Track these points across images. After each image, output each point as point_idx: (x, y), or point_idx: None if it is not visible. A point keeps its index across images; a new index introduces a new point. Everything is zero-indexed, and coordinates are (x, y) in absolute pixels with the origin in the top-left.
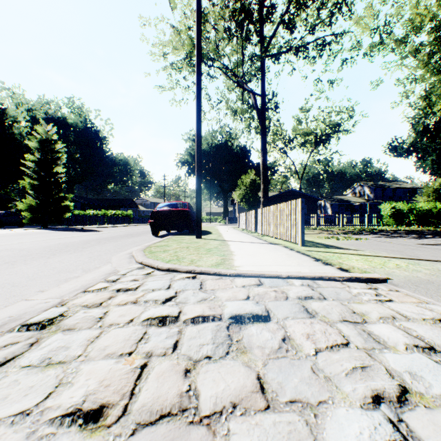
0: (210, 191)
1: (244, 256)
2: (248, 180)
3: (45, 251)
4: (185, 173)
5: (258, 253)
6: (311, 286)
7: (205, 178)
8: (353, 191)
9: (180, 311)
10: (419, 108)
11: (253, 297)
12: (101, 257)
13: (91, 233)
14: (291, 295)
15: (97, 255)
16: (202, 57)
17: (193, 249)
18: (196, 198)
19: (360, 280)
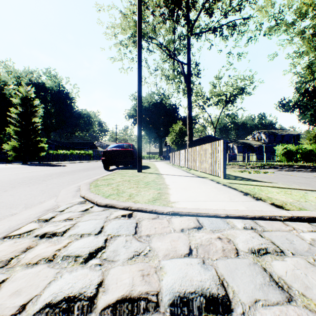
0: (149, 136)
1: (178, 190)
2: (177, 128)
3: (8, 184)
4: (131, 123)
5: (190, 187)
6: (257, 231)
7: (146, 127)
8: (253, 137)
9: (101, 281)
10: (301, 76)
11: (196, 250)
12: (52, 190)
13: (58, 168)
14: (240, 246)
15: (50, 188)
16: (143, 36)
17: (134, 182)
18: (138, 140)
19: (302, 219)
